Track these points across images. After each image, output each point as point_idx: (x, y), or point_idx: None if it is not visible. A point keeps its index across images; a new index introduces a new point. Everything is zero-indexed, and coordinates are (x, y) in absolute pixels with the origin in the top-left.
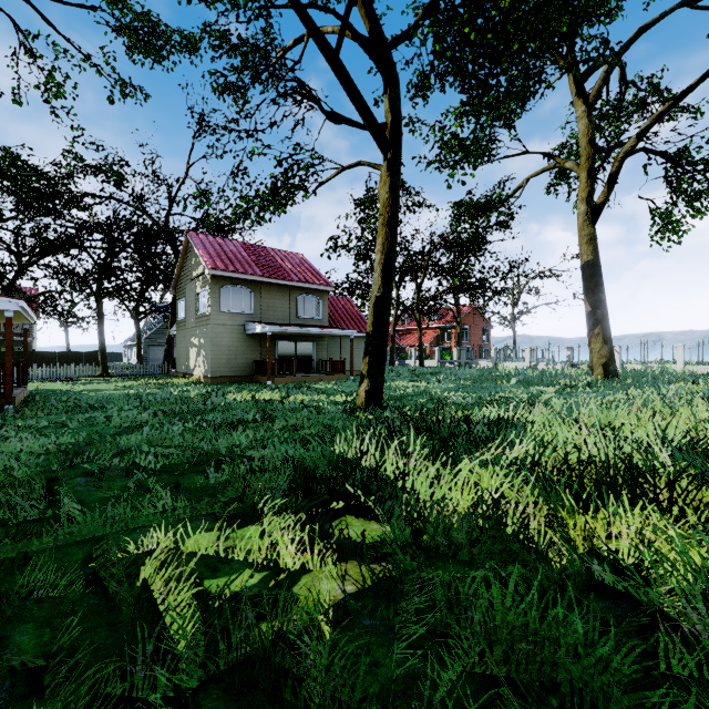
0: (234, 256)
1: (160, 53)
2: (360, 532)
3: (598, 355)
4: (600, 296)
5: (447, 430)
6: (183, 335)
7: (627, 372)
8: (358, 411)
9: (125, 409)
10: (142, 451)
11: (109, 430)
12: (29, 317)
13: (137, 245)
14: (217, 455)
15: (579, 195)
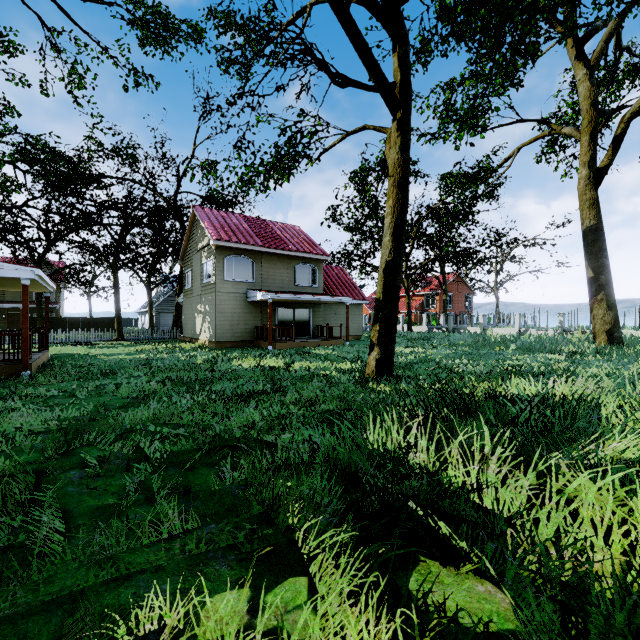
0: (236, 228)
1: (169, 43)
2: (463, 602)
3: (602, 321)
4: (604, 261)
5: (492, 411)
6: (190, 302)
7: (631, 339)
8: (370, 381)
9: (135, 375)
10: (148, 430)
11: (116, 401)
12: (48, 286)
13: (149, 220)
14: (231, 441)
15: (581, 159)
